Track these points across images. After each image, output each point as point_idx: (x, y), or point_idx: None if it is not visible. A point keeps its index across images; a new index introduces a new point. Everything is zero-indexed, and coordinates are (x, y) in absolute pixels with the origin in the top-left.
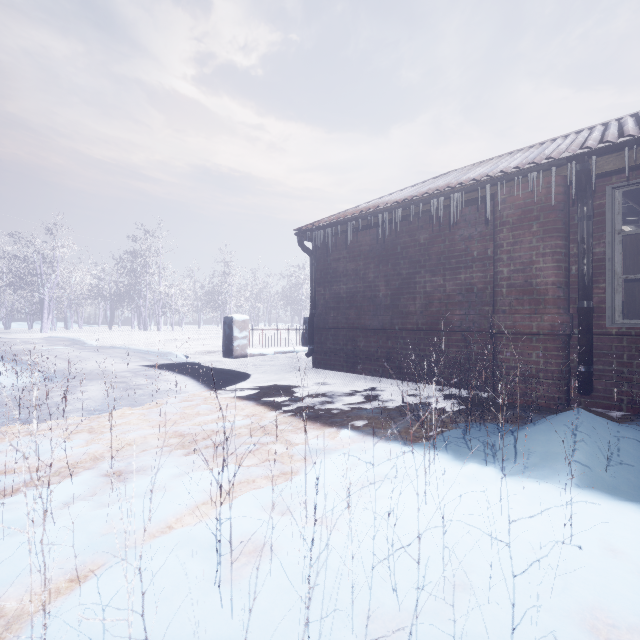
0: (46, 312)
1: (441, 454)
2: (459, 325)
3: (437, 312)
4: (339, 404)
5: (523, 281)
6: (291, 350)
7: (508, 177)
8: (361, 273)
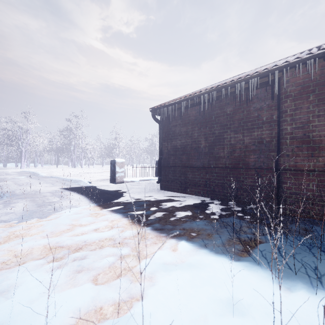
0: (23, 158)
1: (267, 275)
2: (253, 164)
3: (238, 156)
4: (177, 217)
5: (302, 134)
6: (149, 179)
7: (291, 64)
8: (189, 133)
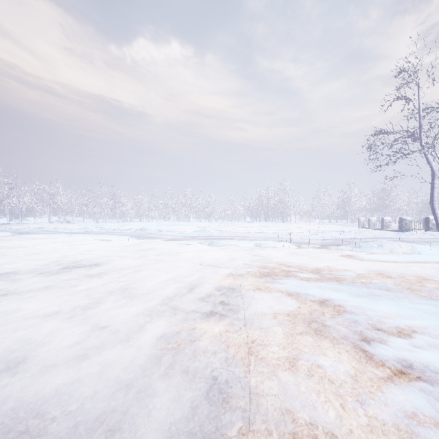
0: (348, 216)
1: None
2: None
3: None
4: None
5: None
6: None
7: None
8: None
